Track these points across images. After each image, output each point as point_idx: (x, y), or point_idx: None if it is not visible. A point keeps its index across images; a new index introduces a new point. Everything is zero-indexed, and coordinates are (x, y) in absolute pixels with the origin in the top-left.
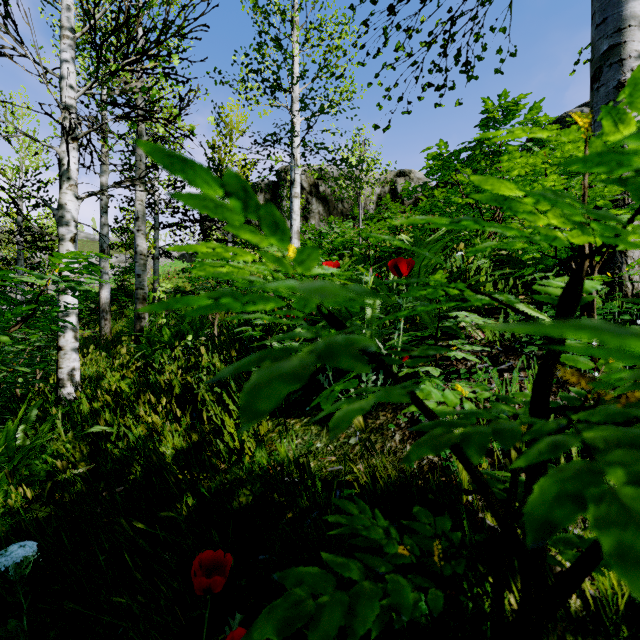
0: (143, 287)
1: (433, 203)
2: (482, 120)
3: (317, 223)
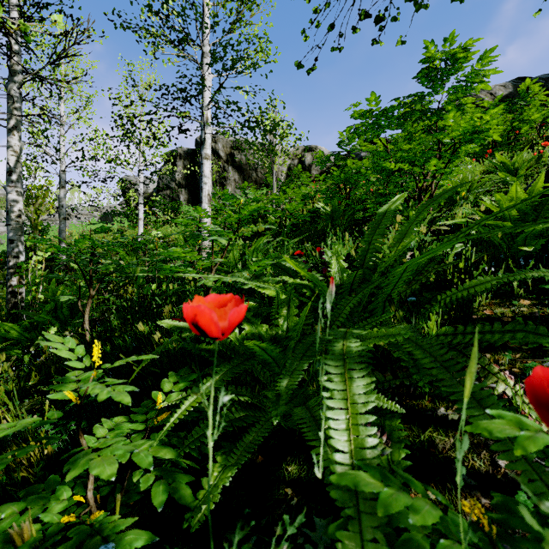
0: (18, 255)
1: (346, 173)
2: (423, 69)
3: (233, 190)
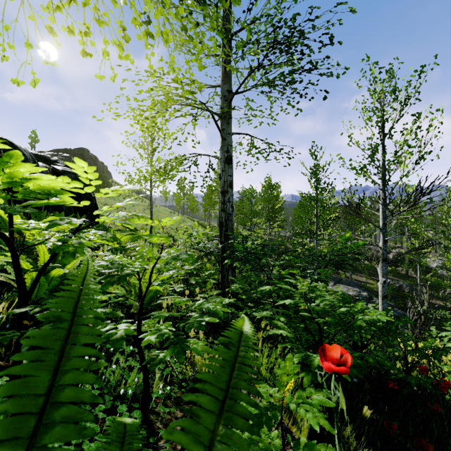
0: None
1: None
2: None
3: None
